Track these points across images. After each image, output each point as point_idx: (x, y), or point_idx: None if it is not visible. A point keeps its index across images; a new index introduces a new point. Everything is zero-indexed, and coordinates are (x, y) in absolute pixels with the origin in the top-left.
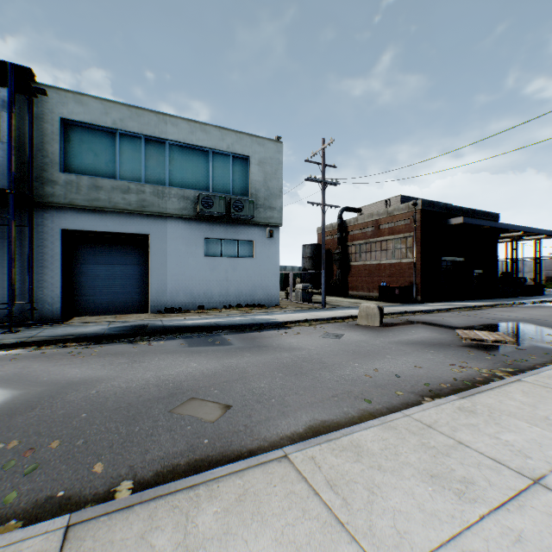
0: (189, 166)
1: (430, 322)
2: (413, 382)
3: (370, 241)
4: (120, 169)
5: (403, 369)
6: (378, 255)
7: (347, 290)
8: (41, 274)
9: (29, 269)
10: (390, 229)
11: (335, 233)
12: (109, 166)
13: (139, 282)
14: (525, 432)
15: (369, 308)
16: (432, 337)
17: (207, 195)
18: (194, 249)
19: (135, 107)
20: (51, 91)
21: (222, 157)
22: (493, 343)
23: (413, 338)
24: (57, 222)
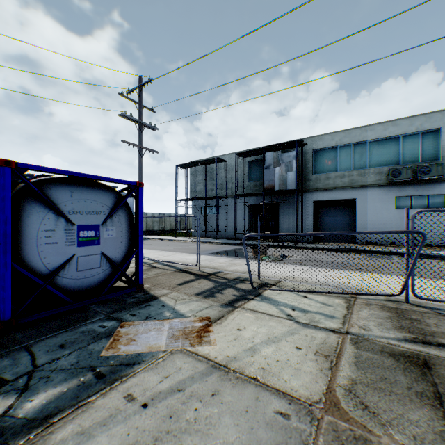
0: (382, 151)
1: None
2: None
3: None
4: (339, 166)
5: None
6: None
7: None
8: (305, 222)
9: (301, 219)
10: None
11: None
12: (334, 165)
13: (349, 226)
14: None
15: None
16: None
17: (395, 168)
18: (386, 205)
19: (347, 129)
20: (308, 139)
21: (410, 137)
22: None
23: None
24: (311, 198)
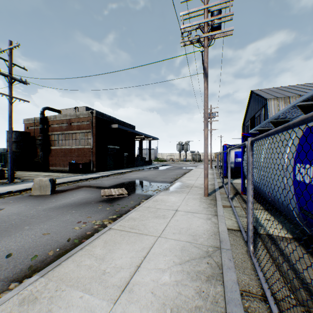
0: None
1: (93, 185)
2: (22, 259)
3: (65, 133)
4: None
5: (27, 241)
6: (70, 142)
7: (48, 166)
8: None
9: None
10: (78, 126)
11: (39, 124)
12: None
13: None
14: (71, 311)
15: (42, 181)
16: (84, 198)
17: None
18: None
19: None
20: None
21: None
22: (118, 196)
23: (69, 201)
24: None
